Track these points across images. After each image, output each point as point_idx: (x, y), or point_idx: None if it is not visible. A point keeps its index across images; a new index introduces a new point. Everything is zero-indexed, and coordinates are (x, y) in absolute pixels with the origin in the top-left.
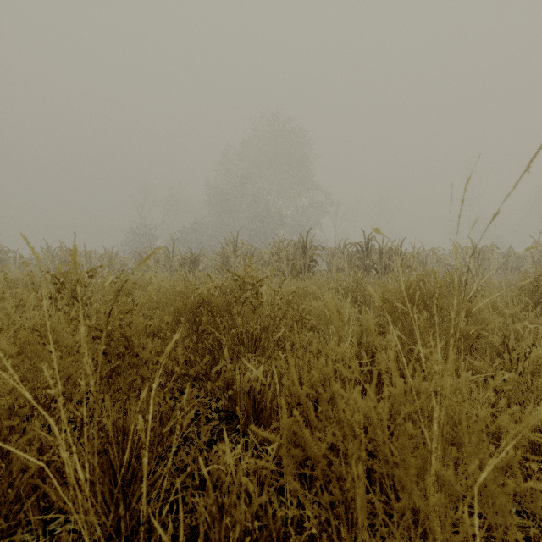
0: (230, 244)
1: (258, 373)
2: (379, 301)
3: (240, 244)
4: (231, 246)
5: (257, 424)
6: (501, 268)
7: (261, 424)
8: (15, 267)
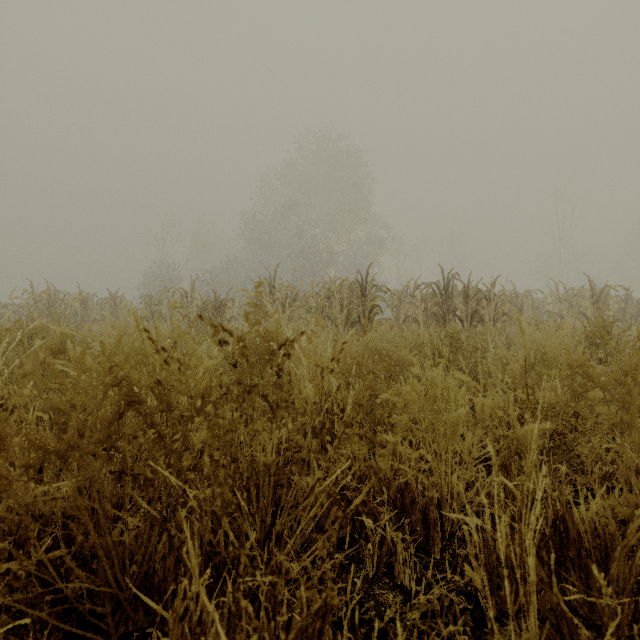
0: (266, 284)
1: None
2: None
3: (279, 284)
4: (267, 287)
5: None
6: (619, 317)
7: None
8: None
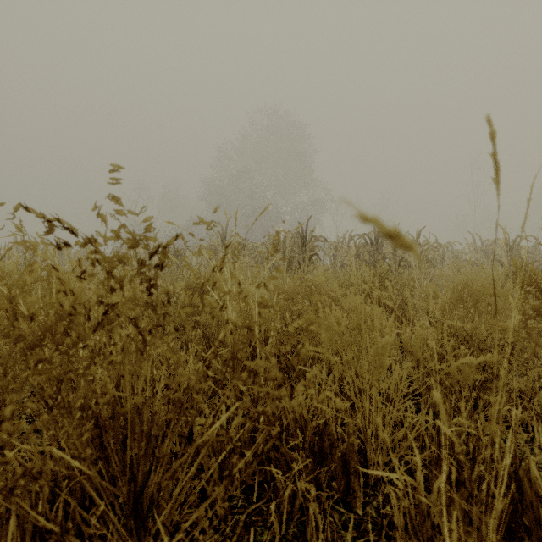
0: (218, 236)
1: None
2: None
3: (230, 236)
4: (219, 238)
5: None
6: None
7: None
8: None
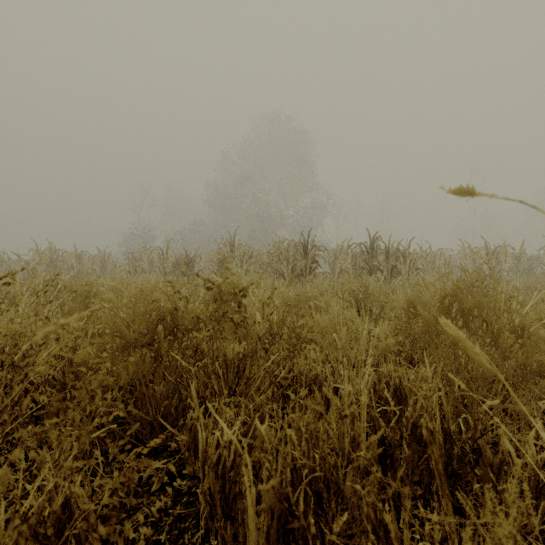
0: (227, 244)
1: (231, 435)
2: (487, 364)
3: (238, 244)
4: (228, 246)
5: (227, 519)
6: (513, 270)
7: (233, 520)
8: (2, 268)
